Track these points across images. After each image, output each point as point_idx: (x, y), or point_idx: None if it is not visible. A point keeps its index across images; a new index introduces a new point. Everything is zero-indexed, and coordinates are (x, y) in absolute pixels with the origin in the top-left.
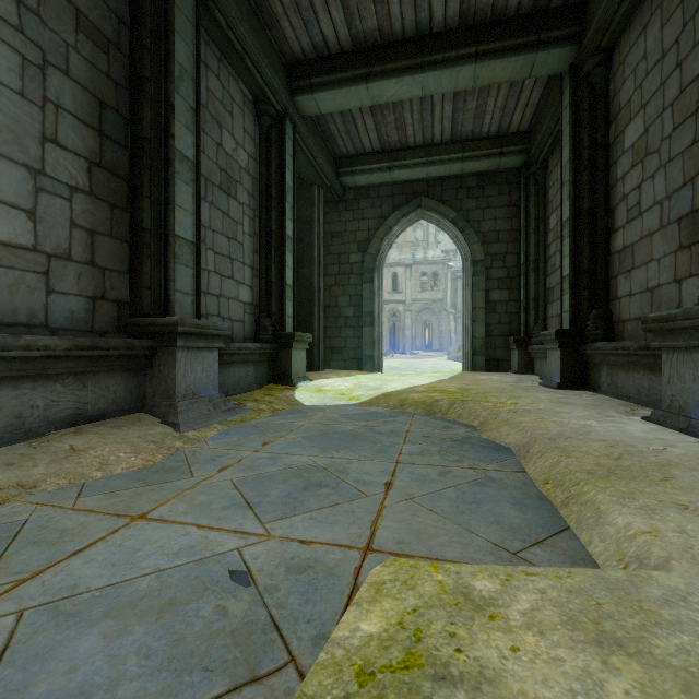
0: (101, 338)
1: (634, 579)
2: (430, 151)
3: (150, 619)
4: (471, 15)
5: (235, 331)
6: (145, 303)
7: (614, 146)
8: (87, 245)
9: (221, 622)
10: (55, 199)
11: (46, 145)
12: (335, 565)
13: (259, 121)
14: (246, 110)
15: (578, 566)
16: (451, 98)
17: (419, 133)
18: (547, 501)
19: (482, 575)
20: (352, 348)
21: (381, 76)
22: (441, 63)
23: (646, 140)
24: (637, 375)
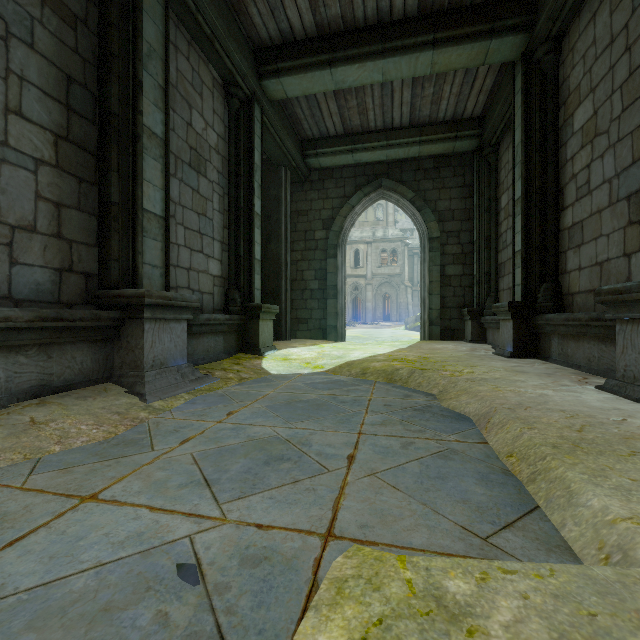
0: (66, 309)
1: (625, 580)
2: (390, 135)
3: (78, 632)
4: (429, 4)
5: (205, 303)
6: (113, 275)
7: (563, 129)
8: (54, 217)
9: (159, 634)
10: (19, 171)
11: (9, 117)
12: (294, 555)
13: (228, 104)
14: (215, 93)
15: (554, 554)
16: (410, 85)
17: (380, 118)
18: (512, 476)
19: (454, 572)
20: (317, 319)
21: (344, 62)
22: (401, 50)
23: (595, 122)
24: (587, 345)
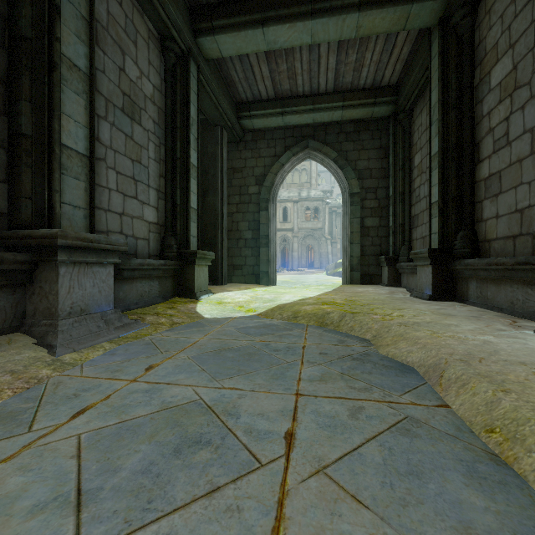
0: None
1: None
2: (316, 99)
3: None
4: None
5: (139, 248)
6: (25, 214)
7: (479, 87)
8: None
9: None
10: None
11: None
12: None
13: (164, 57)
14: (151, 44)
15: None
16: (335, 50)
17: (307, 83)
18: (507, 467)
19: None
20: (250, 266)
21: (276, 22)
22: (329, 11)
23: (514, 76)
24: (510, 288)
